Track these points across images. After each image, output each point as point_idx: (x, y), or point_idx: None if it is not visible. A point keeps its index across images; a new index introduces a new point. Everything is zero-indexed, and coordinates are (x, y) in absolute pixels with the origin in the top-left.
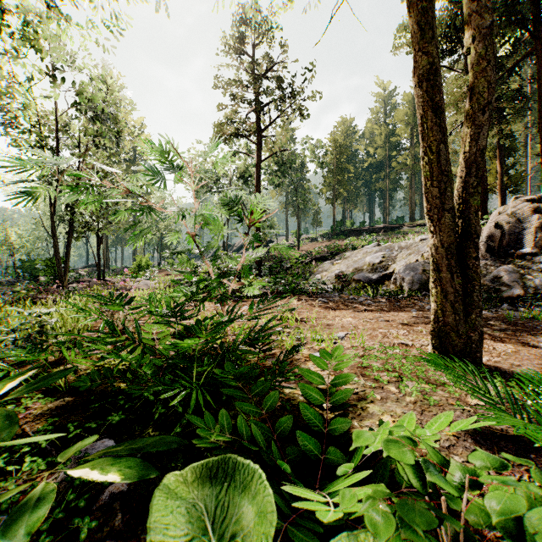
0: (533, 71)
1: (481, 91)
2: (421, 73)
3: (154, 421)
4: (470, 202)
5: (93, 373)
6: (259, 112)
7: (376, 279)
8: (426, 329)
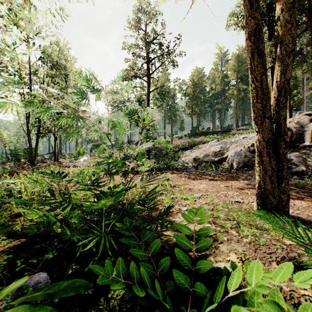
0: (307, 40)
1: (287, 43)
2: (250, 30)
3: (77, 257)
4: (280, 113)
5: (39, 223)
6: (148, 63)
7: (217, 160)
8: (250, 191)
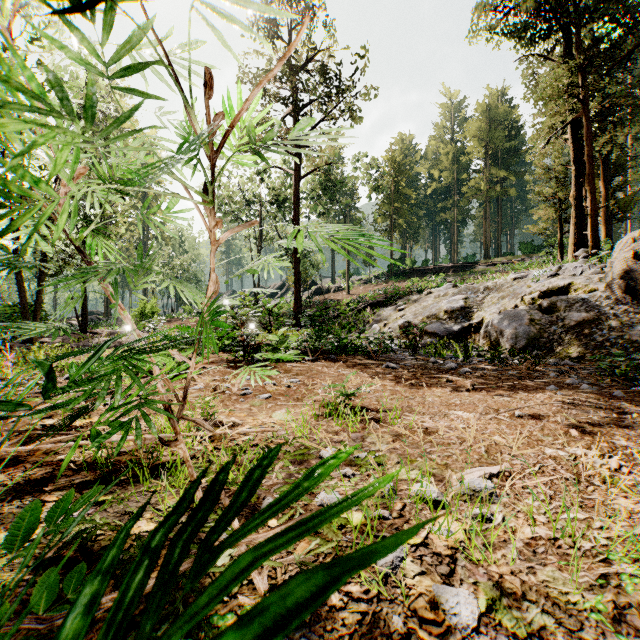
0: (634, 76)
1: None
2: None
3: None
4: None
5: None
6: (298, 114)
7: (457, 331)
8: (638, 444)
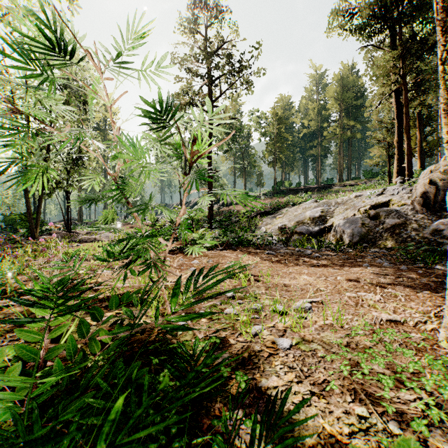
0: None
1: None
2: None
3: None
4: None
5: None
6: (211, 85)
7: (316, 231)
8: (398, 291)
